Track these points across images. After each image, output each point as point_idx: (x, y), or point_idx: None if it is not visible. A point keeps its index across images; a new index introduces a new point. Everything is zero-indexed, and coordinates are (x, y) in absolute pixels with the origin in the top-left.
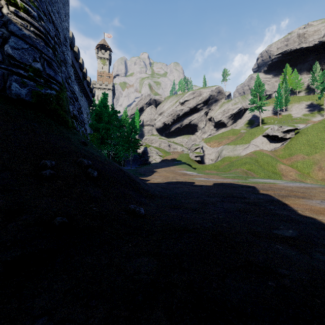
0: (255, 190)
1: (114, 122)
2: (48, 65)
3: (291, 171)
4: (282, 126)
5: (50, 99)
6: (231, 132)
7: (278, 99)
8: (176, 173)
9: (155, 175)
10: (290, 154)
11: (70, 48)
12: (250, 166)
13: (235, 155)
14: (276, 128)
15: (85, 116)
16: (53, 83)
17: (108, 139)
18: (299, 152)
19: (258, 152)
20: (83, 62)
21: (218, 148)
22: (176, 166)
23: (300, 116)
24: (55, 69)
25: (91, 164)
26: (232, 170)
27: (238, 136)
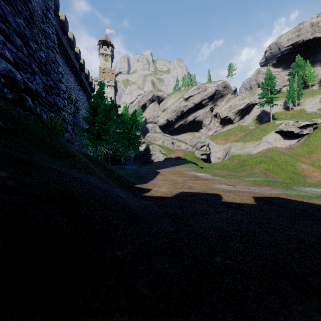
0: None
1: (112, 117)
2: None
3: (315, 171)
4: (298, 121)
5: None
6: (239, 128)
7: (290, 93)
8: (185, 176)
9: (158, 179)
10: (309, 152)
11: (63, 33)
12: (266, 166)
13: (245, 153)
14: (291, 123)
15: (83, 111)
16: None
17: (105, 135)
18: (320, 150)
19: (272, 150)
20: (80, 51)
21: (225, 145)
22: (183, 166)
23: (315, 110)
24: None
25: None
26: (246, 170)
27: (247, 132)
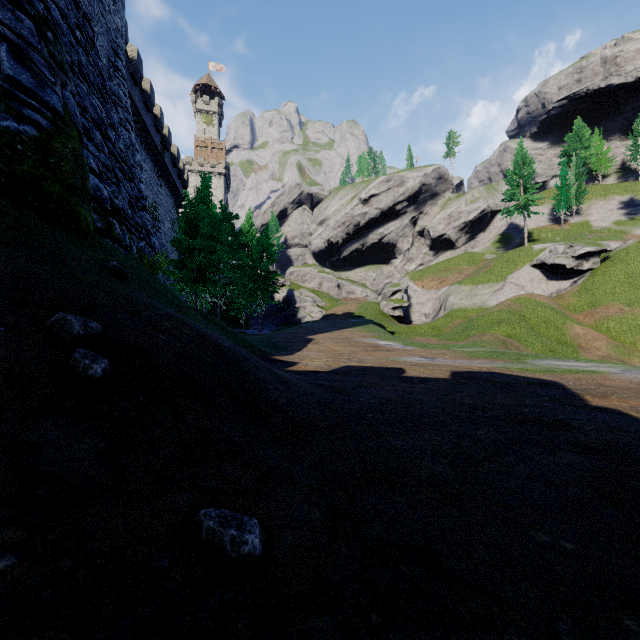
0: (569, 394)
1: (225, 237)
2: (16, 56)
3: (598, 339)
4: (574, 246)
5: (16, 148)
6: (466, 258)
7: (562, 191)
8: (357, 346)
9: (309, 350)
10: (591, 303)
11: (134, 83)
12: (509, 329)
13: (475, 306)
14: (561, 250)
15: (168, 226)
16: (28, 104)
17: (212, 272)
18: (611, 299)
19: (524, 299)
20: (162, 113)
21: (439, 291)
22: (356, 329)
23: (608, 224)
24: (39, 72)
25: (103, 332)
26: (472, 337)
27: (480, 266)
